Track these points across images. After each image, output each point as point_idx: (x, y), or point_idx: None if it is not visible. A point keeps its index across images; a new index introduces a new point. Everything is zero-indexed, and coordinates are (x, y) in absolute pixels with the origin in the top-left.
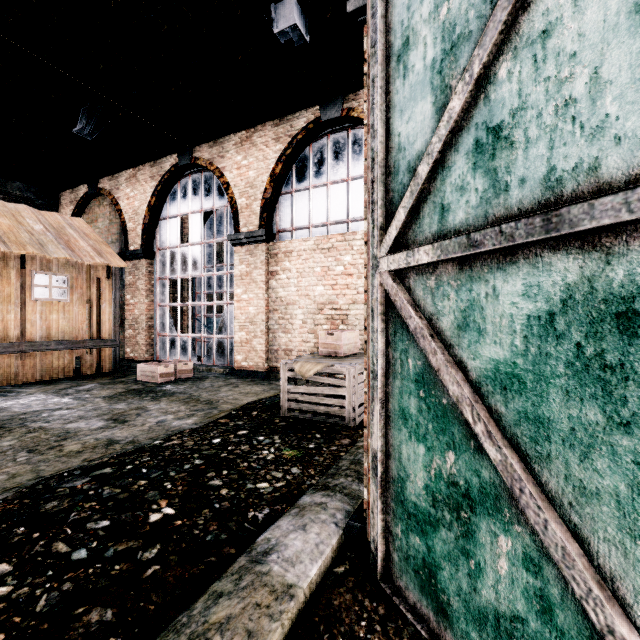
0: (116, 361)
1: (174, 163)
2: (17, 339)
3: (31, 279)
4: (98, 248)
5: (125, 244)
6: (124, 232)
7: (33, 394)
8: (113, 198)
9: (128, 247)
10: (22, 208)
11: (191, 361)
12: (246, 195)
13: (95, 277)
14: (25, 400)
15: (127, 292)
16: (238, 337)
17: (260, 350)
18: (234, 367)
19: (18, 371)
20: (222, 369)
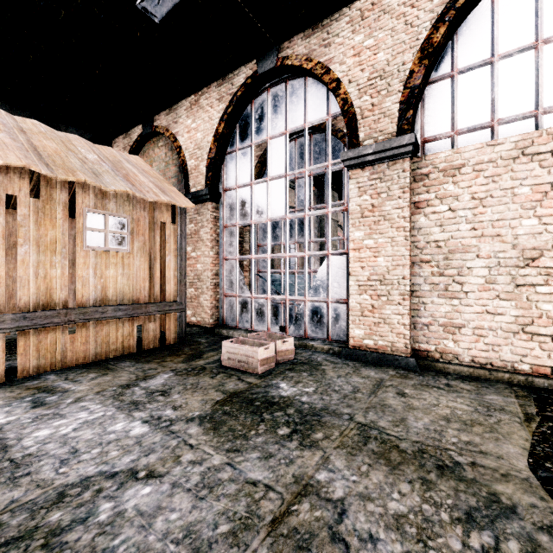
0: (181, 329)
1: (250, 73)
2: (64, 304)
3: (82, 220)
4: (160, 185)
5: (185, 186)
6: (184, 172)
7: (83, 400)
8: (171, 134)
9: (189, 189)
10: (73, 137)
11: (291, 336)
12: (371, 90)
13: (158, 221)
14: (69, 423)
15: (187, 243)
16: (356, 302)
17: (399, 323)
18: (348, 345)
19: (65, 349)
20: (326, 346)
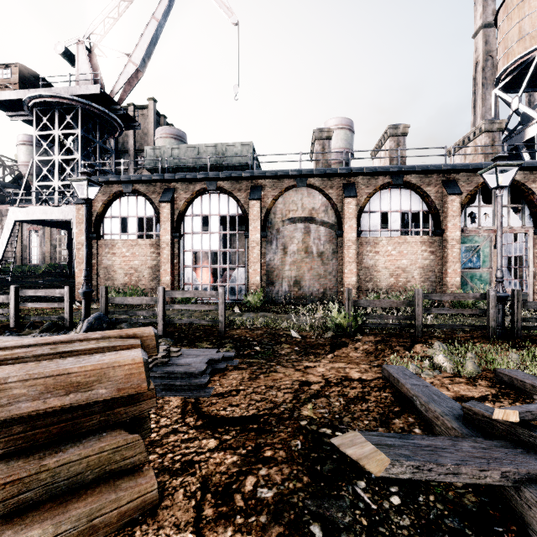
0: None
1: None
2: None
3: None
4: None
5: None
6: None
7: None
8: None
9: None
10: None
11: None
12: None
13: None
14: None
15: None
16: None
17: None
18: None
19: None
20: None
